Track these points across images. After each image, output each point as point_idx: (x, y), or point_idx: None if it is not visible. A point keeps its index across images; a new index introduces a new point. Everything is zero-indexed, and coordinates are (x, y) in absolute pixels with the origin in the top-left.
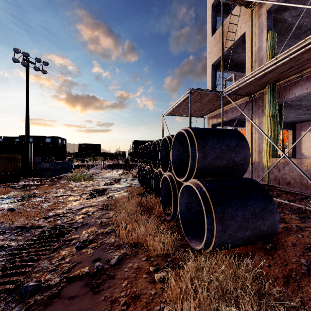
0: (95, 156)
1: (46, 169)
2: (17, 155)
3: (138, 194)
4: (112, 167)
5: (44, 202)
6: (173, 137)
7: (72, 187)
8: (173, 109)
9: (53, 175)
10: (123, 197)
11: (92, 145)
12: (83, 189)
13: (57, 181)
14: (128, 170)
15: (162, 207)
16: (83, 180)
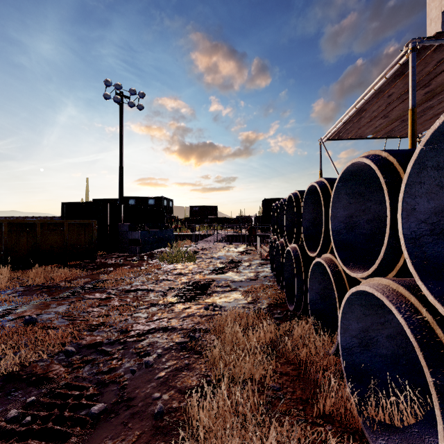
0: (210, 222)
1: (135, 241)
2: (93, 221)
3: (271, 306)
4: (233, 239)
5: (100, 303)
6: (395, 152)
7: (158, 274)
8: (346, 122)
9: (143, 250)
10: (236, 313)
11: (206, 207)
12: (174, 279)
13: (146, 259)
14: (253, 245)
15: (349, 388)
16: (180, 260)
